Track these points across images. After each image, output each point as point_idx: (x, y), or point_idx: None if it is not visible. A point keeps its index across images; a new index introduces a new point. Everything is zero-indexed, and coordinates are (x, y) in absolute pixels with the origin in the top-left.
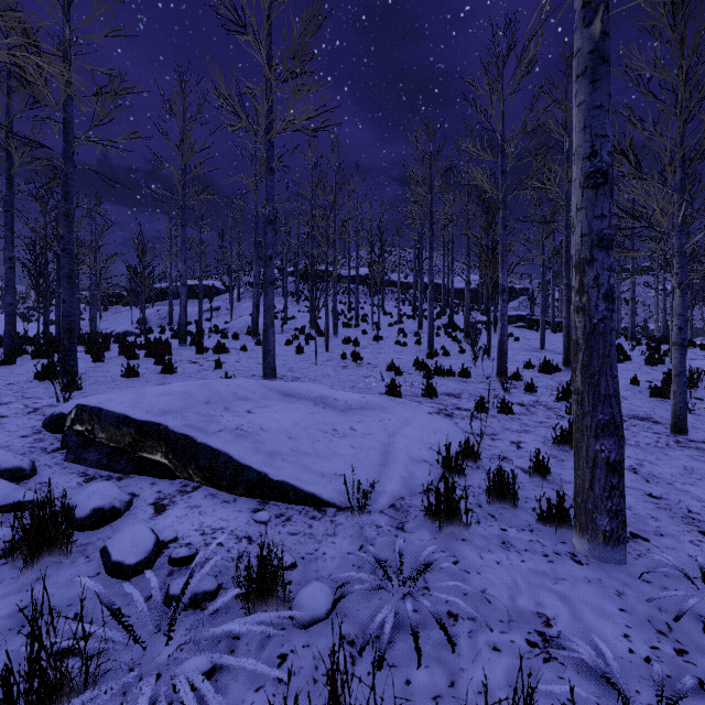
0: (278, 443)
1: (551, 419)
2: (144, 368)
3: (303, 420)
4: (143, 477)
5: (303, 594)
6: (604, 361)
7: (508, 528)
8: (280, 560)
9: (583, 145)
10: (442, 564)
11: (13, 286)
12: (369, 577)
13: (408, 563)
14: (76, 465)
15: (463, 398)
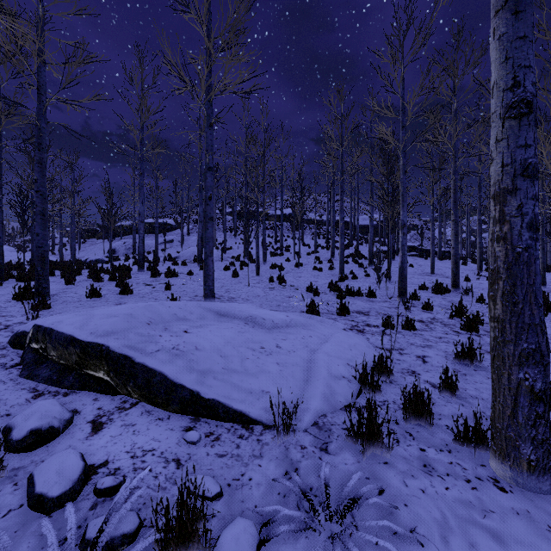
0: (210, 361)
1: (448, 334)
2: (107, 289)
3: (234, 338)
4: (88, 393)
5: (226, 537)
6: (527, 290)
7: (426, 448)
8: (201, 503)
9: (504, 78)
10: (370, 499)
11: (1, 223)
12: (295, 509)
13: (333, 492)
14: (29, 381)
15: (371, 315)
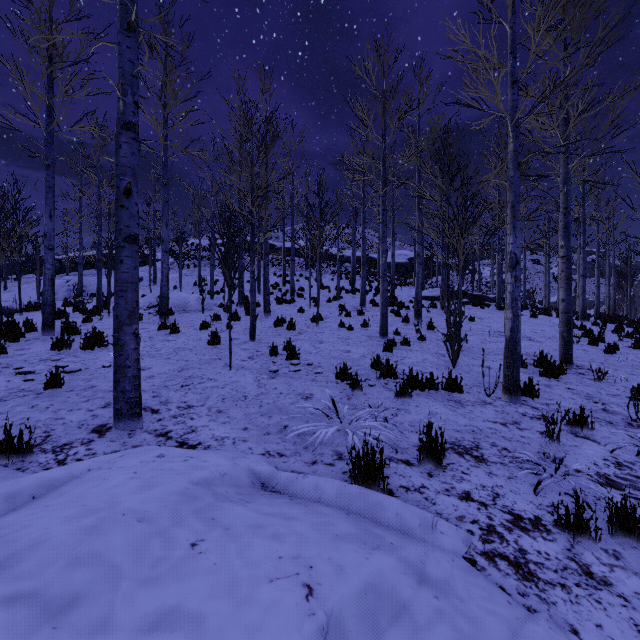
0: None
1: None
2: None
3: None
4: None
5: None
6: None
7: None
8: None
9: None
10: None
11: None
12: None
13: None
14: None
15: (491, 461)
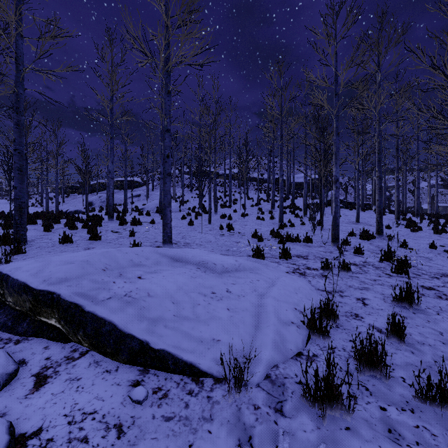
0: (161, 308)
1: (381, 277)
2: (79, 236)
3: (186, 284)
4: (40, 340)
5: None
6: None
7: (387, 406)
8: None
9: None
10: None
11: None
12: None
13: None
14: None
15: (310, 259)
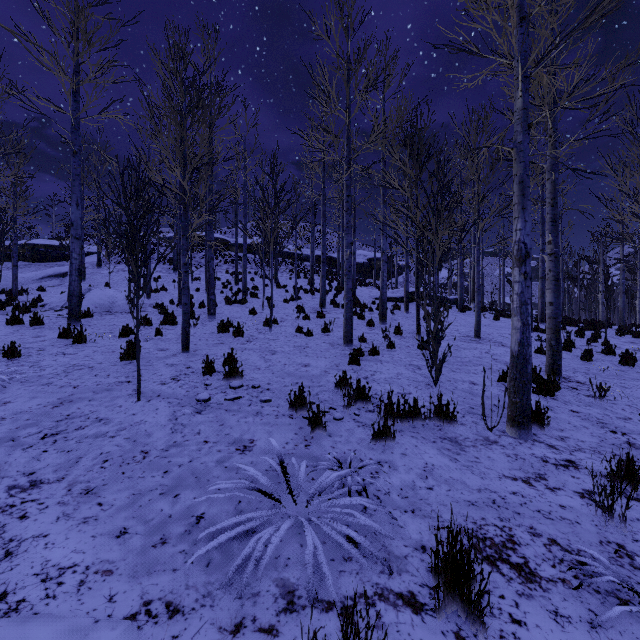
0: None
1: None
2: None
3: None
4: None
5: None
6: None
7: None
8: None
9: None
10: None
11: None
12: None
13: None
14: None
15: (546, 579)
